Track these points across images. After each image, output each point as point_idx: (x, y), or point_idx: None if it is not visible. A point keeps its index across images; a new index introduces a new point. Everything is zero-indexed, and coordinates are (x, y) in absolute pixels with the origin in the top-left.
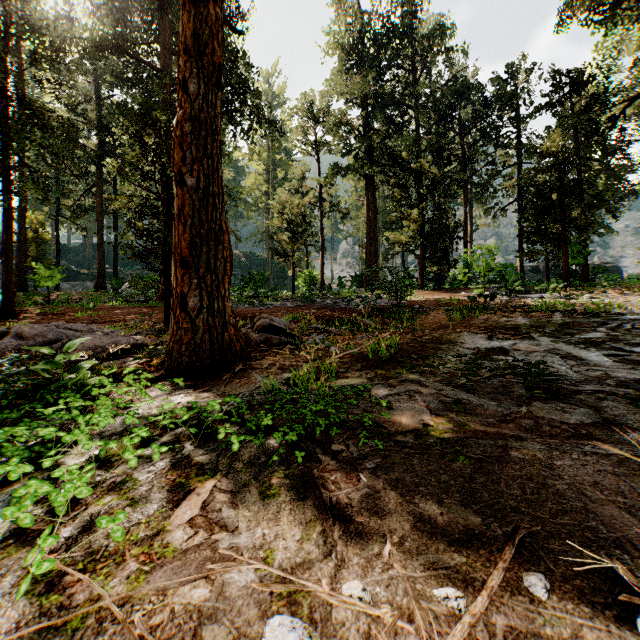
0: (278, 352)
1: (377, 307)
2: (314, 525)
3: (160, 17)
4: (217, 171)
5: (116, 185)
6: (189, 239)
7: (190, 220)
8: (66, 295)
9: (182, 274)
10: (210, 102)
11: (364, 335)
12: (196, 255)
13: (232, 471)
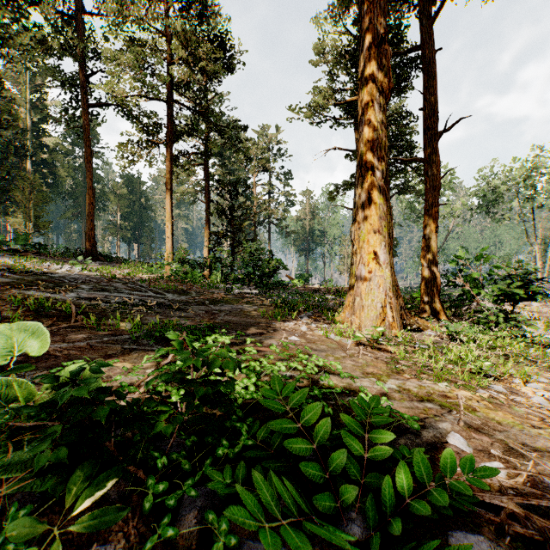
0: None
1: None
2: (265, 337)
3: None
4: None
5: None
6: None
7: None
8: None
9: None
10: None
11: None
12: None
13: (243, 344)
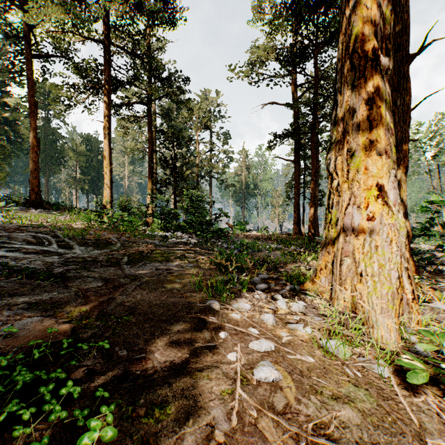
0: None
1: None
2: (195, 375)
3: None
4: None
5: None
6: None
7: None
8: None
9: None
10: None
11: None
12: None
13: None
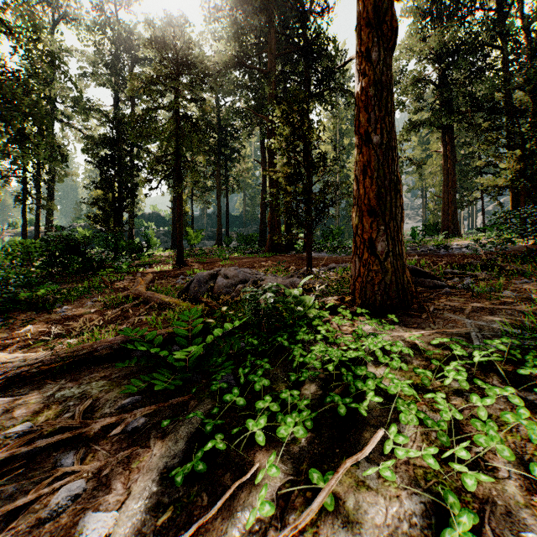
0: (436, 295)
1: (489, 253)
2: None
3: (268, 31)
4: (393, 127)
5: (228, 168)
6: (376, 190)
7: (376, 173)
8: (201, 250)
9: (370, 222)
10: (388, 65)
11: (525, 280)
12: (382, 204)
13: None
